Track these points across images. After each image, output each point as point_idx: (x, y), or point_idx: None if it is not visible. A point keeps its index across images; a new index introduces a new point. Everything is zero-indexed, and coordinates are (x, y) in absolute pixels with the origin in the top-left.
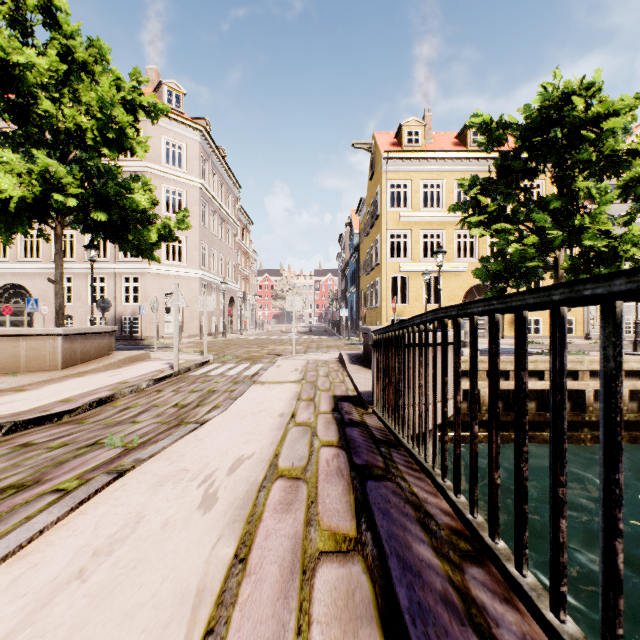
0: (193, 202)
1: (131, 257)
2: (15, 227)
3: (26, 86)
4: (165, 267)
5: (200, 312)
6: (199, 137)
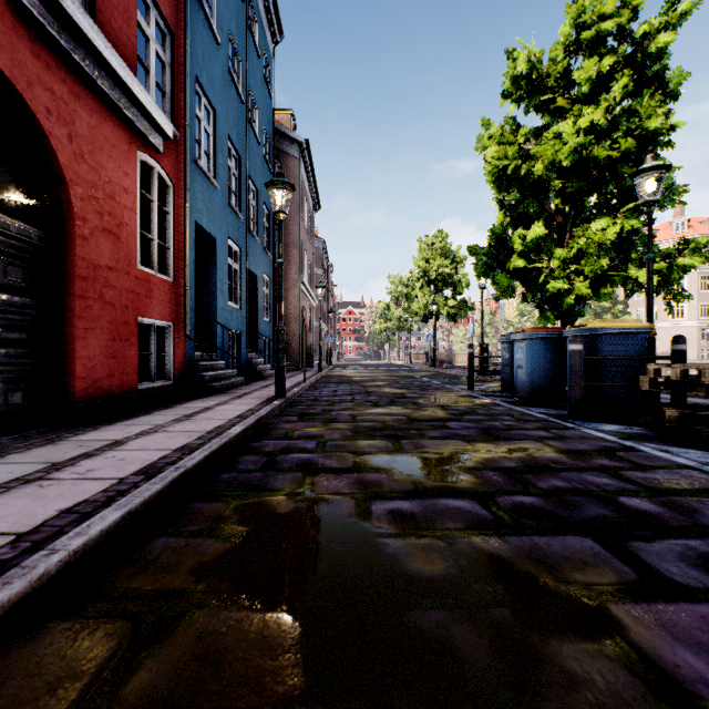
0: (691, 282)
1: (675, 313)
2: None
3: None
4: (669, 323)
5: (698, 346)
6: None
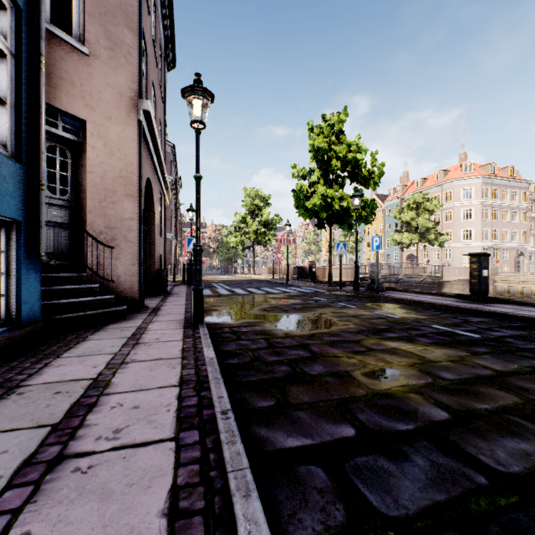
0: (477, 211)
1: None
2: (407, 246)
3: (408, 220)
4: (461, 243)
5: None
6: (480, 180)
